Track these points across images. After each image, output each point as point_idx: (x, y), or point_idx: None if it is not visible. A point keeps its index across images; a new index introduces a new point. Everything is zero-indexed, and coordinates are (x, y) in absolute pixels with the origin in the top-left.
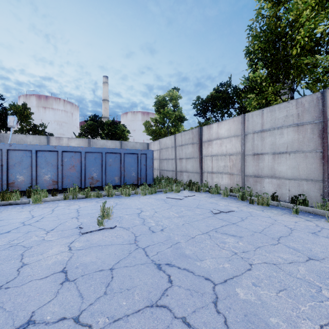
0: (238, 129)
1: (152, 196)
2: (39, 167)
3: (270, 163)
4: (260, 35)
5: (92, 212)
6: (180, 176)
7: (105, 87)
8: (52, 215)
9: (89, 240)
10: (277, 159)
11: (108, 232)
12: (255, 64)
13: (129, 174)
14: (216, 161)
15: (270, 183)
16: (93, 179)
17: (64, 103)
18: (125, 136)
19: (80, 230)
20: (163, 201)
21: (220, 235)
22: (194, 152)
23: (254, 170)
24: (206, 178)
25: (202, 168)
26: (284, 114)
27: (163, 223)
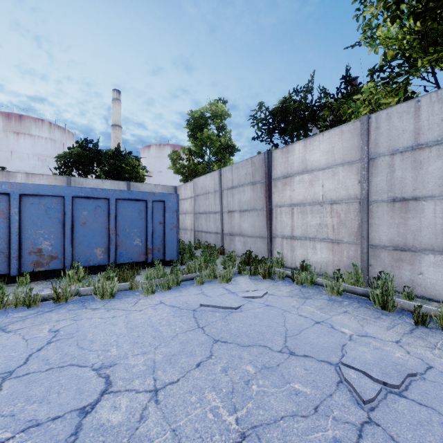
0: (352, 149)
1: (169, 297)
2: None
3: (439, 219)
4: None
5: None
6: (230, 242)
7: (116, 106)
8: None
9: None
10: None
11: None
12: (397, 1)
13: (127, 242)
14: (301, 215)
15: (441, 266)
16: (42, 255)
17: (50, 127)
18: (138, 176)
19: None
20: (191, 317)
21: None
22: (255, 199)
23: (393, 234)
24: (281, 248)
25: (272, 230)
26: None
27: None
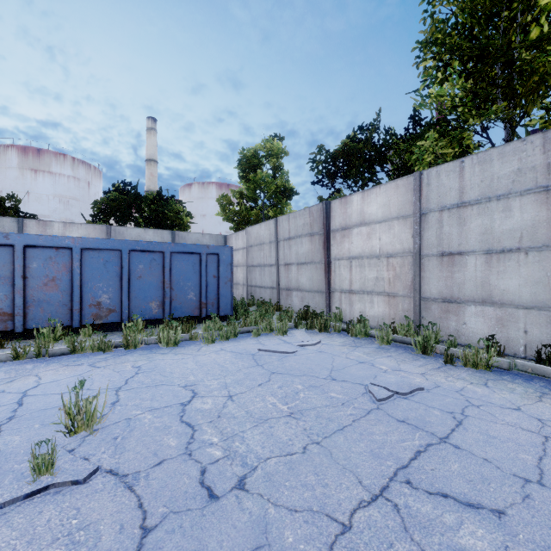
0: (406, 204)
1: (228, 345)
2: None
3: (479, 272)
4: None
5: (58, 403)
6: (287, 297)
7: (151, 138)
8: None
9: None
10: (496, 263)
11: (57, 505)
12: (445, 65)
13: (182, 296)
14: (359, 268)
15: (480, 316)
16: (101, 308)
17: (73, 163)
18: (182, 224)
19: None
20: (250, 359)
21: (430, 508)
22: (313, 251)
23: (442, 287)
24: (339, 303)
25: (331, 284)
26: (512, 168)
27: (246, 446)
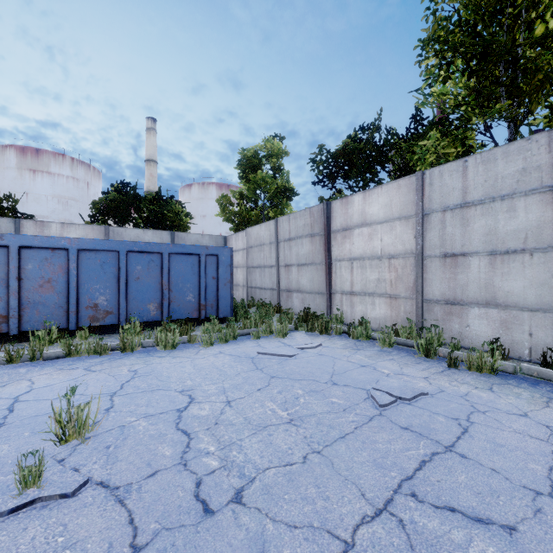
0: (408, 204)
1: (227, 348)
2: None
3: (483, 274)
4: None
5: (50, 410)
6: (287, 299)
7: (151, 138)
8: None
9: None
10: (500, 265)
11: (43, 520)
12: (448, 62)
13: (180, 297)
14: (361, 269)
15: (484, 318)
16: (98, 310)
17: (72, 163)
18: (182, 224)
19: None
20: (250, 362)
21: (437, 524)
22: (314, 252)
23: (445, 289)
24: (340, 305)
25: (332, 285)
26: (517, 167)
27: (244, 455)
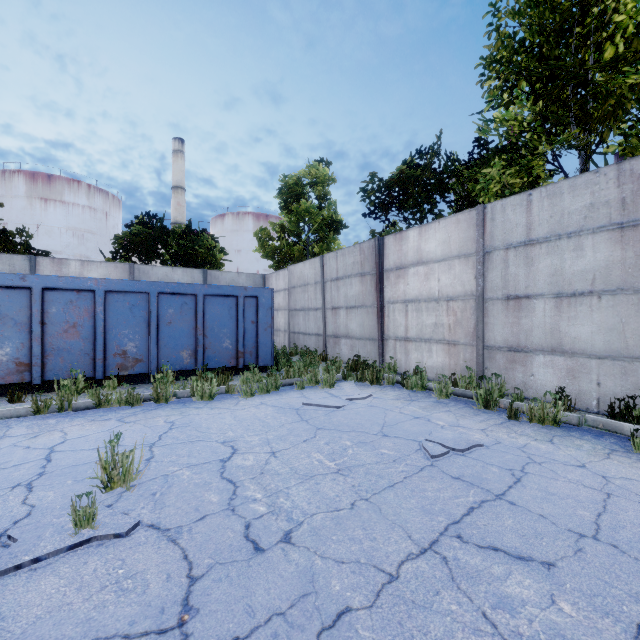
0: (468, 241)
1: (269, 399)
2: None
3: (548, 318)
4: (527, 12)
5: (89, 460)
6: (334, 346)
7: (178, 161)
8: None
9: (1, 619)
10: (567, 308)
11: (101, 556)
12: (511, 86)
13: (216, 344)
14: (416, 313)
15: (549, 366)
16: (127, 357)
17: (89, 191)
18: (215, 261)
19: None
20: (294, 413)
21: (479, 560)
22: (364, 293)
23: (507, 335)
24: (393, 352)
25: (384, 330)
26: (584, 202)
27: (291, 502)
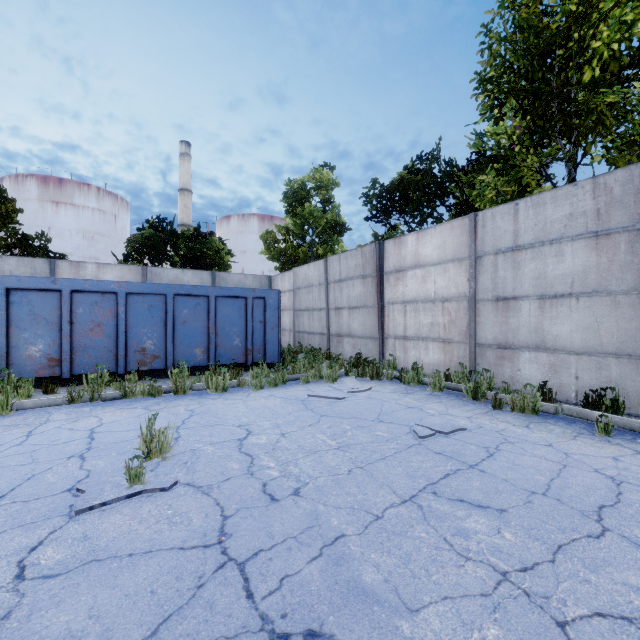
0: (461, 246)
1: (277, 392)
2: (15, 327)
3: (533, 318)
4: (513, 38)
5: (126, 438)
6: (337, 344)
7: (185, 164)
8: (21, 448)
9: (88, 538)
10: (549, 309)
11: (152, 502)
12: (500, 104)
13: (227, 342)
14: (414, 313)
15: (534, 362)
16: (146, 354)
17: (98, 193)
18: (222, 263)
19: (75, 500)
20: (300, 404)
21: (448, 507)
22: (366, 295)
23: (497, 333)
24: (393, 350)
25: (384, 329)
26: (564, 212)
27: (299, 469)
